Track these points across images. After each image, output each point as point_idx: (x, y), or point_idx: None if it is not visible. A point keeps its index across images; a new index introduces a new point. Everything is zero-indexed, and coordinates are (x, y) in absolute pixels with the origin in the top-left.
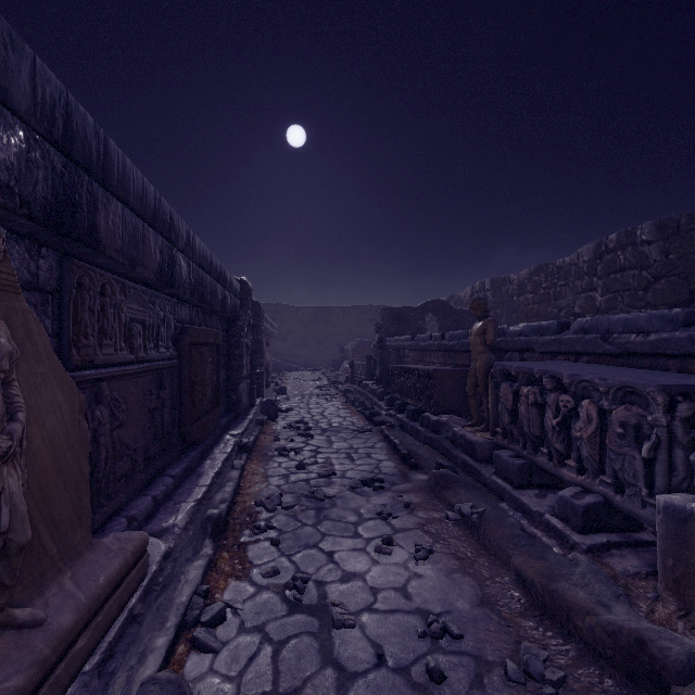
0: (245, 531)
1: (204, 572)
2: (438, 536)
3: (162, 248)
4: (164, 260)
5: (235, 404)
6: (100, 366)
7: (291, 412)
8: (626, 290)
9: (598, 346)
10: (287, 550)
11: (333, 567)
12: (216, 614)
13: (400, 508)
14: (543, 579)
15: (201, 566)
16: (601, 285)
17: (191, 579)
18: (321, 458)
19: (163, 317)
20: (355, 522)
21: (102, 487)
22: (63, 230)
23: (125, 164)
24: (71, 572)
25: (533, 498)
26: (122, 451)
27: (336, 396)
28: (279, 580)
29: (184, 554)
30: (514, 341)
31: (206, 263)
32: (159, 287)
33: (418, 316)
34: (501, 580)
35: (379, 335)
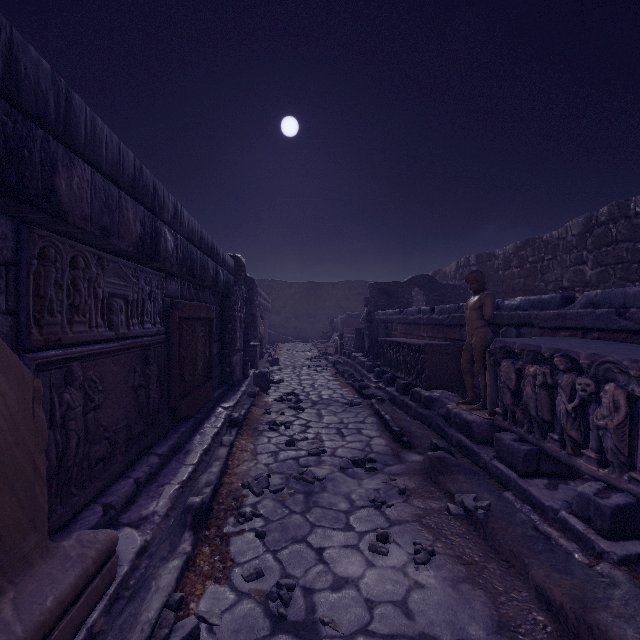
0: (230, 519)
1: (179, 575)
2: (438, 533)
3: (143, 219)
4: (146, 232)
5: (228, 376)
6: (70, 345)
7: (283, 383)
8: (618, 263)
9: (612, 322)
10: (272, 544)
11: (323, 569)
12: (187, 635)
13: (394, 495)
14: (575, 604)
15: (176, 568)
16: (591, 258)
17: (163, 586)
18: (311, 434)
19: (149, 292)
20: (346, 511)
21: (73, 475)
22: (5, 189)
23: (95, 124)
24: (14, 592)
25: (543, 490)
26: (99, 433)
27: (326, 368)
28: (262, 585)
29: (159, 550)
30: (510, 315)
31: (196, 238)
32: (142, 260)
33: (405, 290)
34: (518, 596)
35: (368, 308)
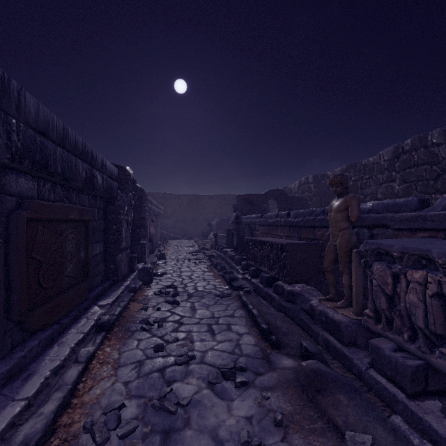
0: None
1: None
2: None
3: None
4: None
5: (113, 272)
6: None
7: (165, 275)
8: (419, 180)
9: None
10: None
11: None
12: None
13: (269, 427)
14: None
15: None
16: (398, 177)
17: None
18: (183, 332)
19: None
20: None
21: None
22: None
23: None
24: None
25: (444, 421)
26: None
27: (203, 261)
28: None
29: None
30: (363, 218)
31: (55, 133)
32: None
33: (263, 200)
34: None
35: (236, 213)
